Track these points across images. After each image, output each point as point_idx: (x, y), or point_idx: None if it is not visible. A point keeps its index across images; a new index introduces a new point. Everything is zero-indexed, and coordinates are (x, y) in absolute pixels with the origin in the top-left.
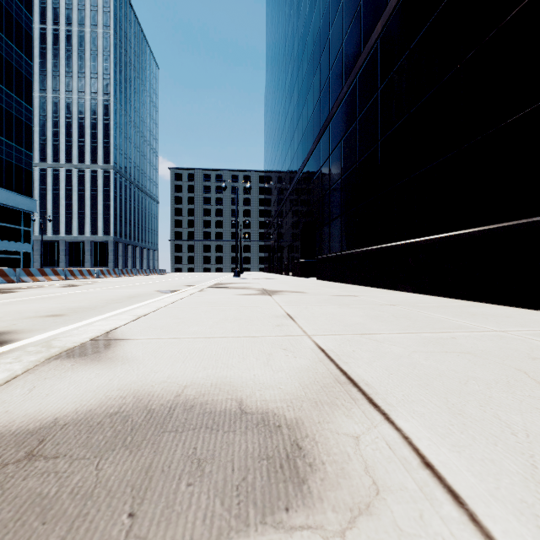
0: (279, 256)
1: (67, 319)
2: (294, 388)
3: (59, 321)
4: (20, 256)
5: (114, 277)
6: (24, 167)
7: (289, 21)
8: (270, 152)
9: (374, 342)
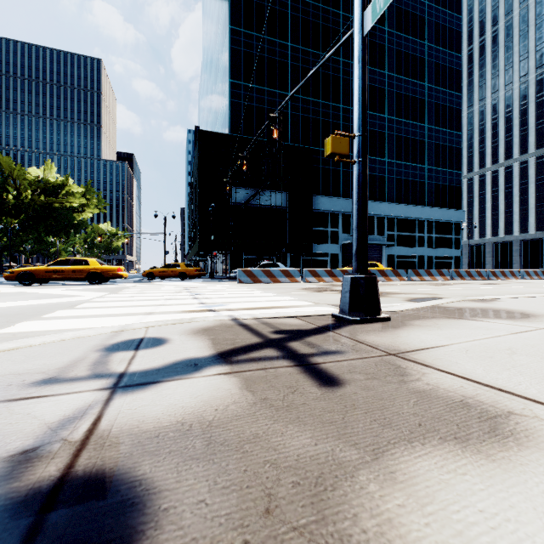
0: None
1: None
2: None
3: None
4: (451, 260)
5: (542, 279)
6: (454, 186)
7: None
8: None
9: None
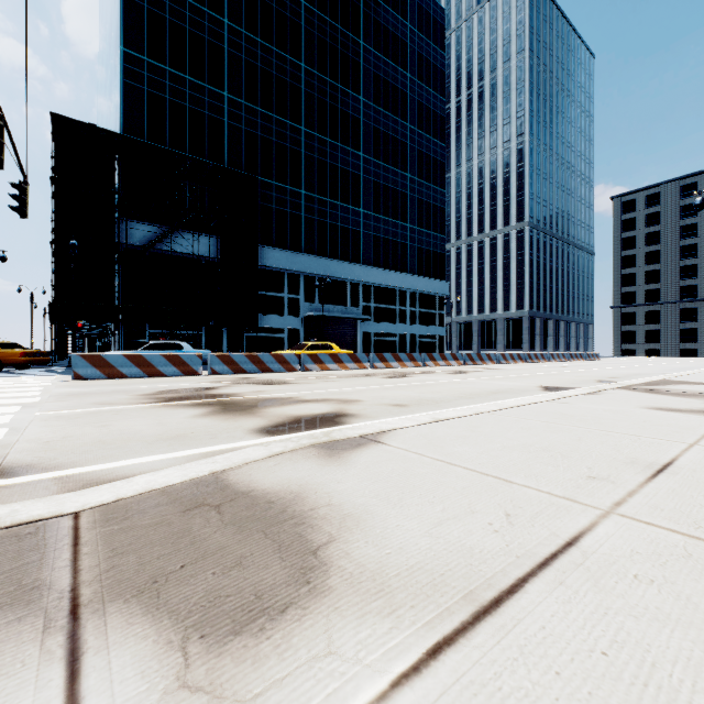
0: None
1: (401, 410)
2: (397, 561)
3: (393, 412)
4: (436, 340)
5: (518, 362)
6: (438, 252)
7: None
8: None
9: None
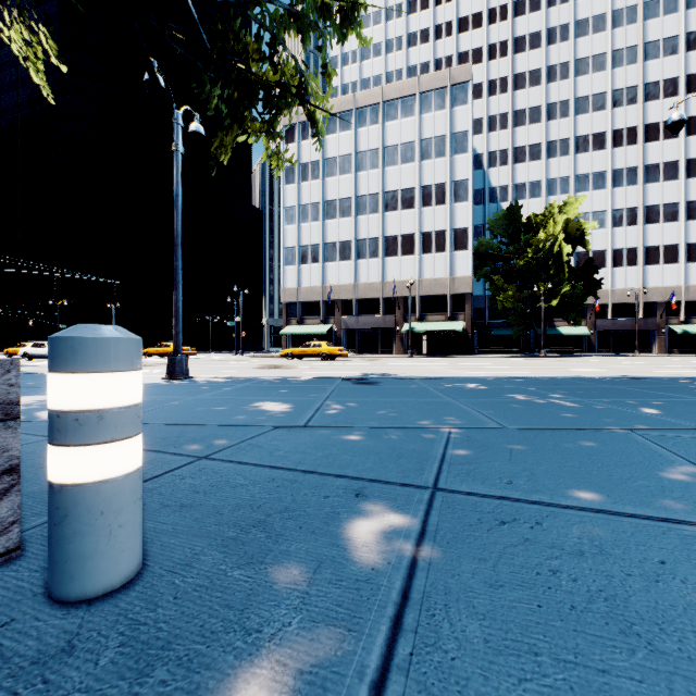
0: None
1: None
2: None
3: None
4: None
5: None
6: None
7: None
8: None
9: None
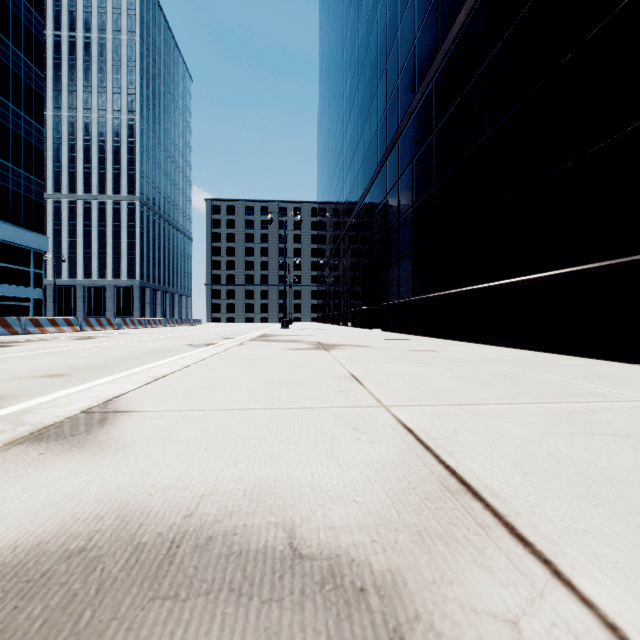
0: (336, 302)
1: (67, 380)
2: (377, 502)
3: (56, 384)
4: (29, 304)
5: (139, 328)
6: (33, 198)
7: (348, 20)
8: (325, 179)
9: (481, 418)
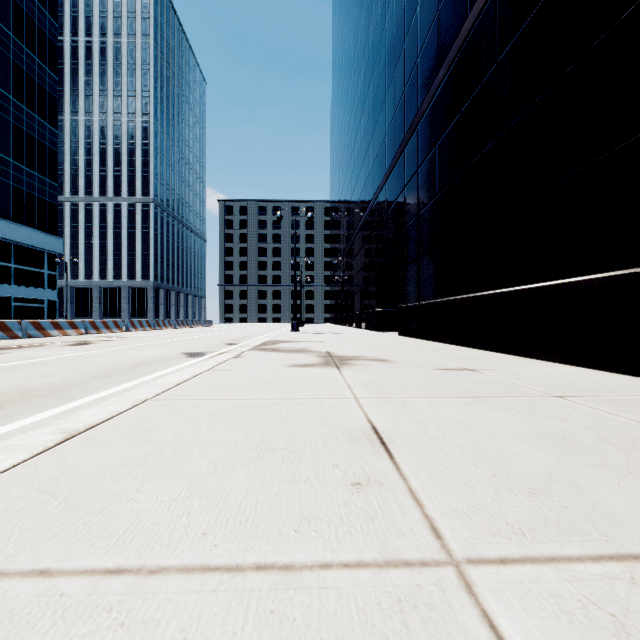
0: (349, 303)
1: None
2: None
3: None
4: (44, 305)
5: (147, 330)
6: (47, 200)
7: (362, 7)
8: (337, 176)
9: None
